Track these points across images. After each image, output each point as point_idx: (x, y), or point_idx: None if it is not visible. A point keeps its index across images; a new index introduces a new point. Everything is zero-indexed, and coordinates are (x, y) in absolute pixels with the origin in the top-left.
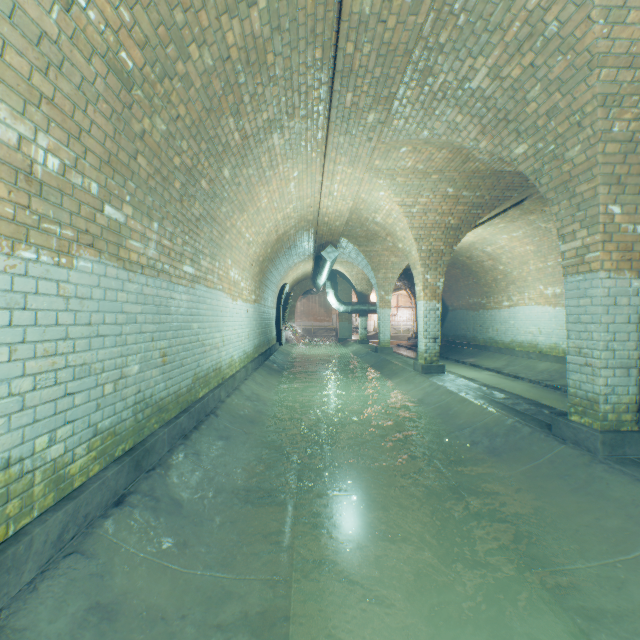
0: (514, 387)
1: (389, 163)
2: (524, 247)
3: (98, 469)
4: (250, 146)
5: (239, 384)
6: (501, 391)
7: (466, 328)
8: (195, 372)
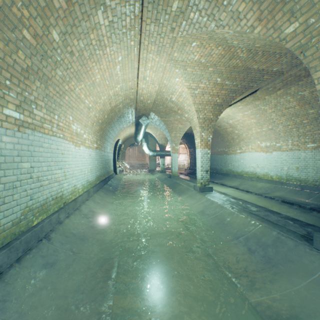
0: (249, 198)
1: (183, 56)
2: (250, 120)
3: None
4: (77, 15)
5: (80, 204)
6: (245, 202)
7: (216, 164)
8: (26, 205)
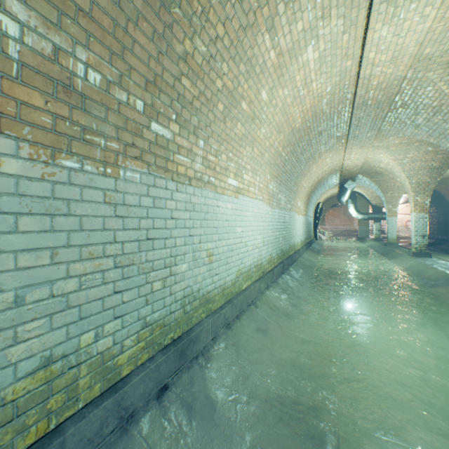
0: None
1: (383, 143)
2: None
3: (276, 264)
4: (311, 155)
5: (300, 254)
6: None
7: None
8: (289, 244)
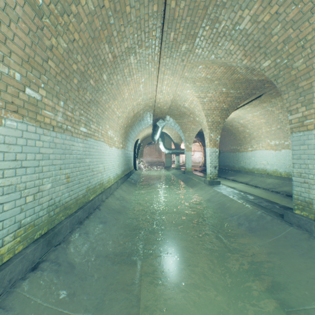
0: (255, 192)
1: (192, 74)
2: (260, 120)
3: (22, 248)
4: (118, 62)
5: (113, 191)
6: (250, 194)
7: (229, 161)
8: (87, 186)
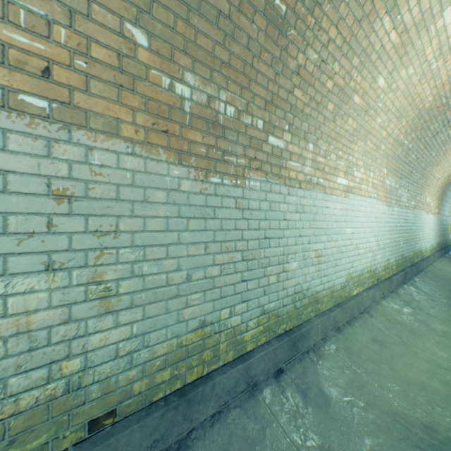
0: None
1: None
2: None
3: (395, 272)
4: (448, 137)
5: (430, 263)
6: None
7: None
8: (413, 249)
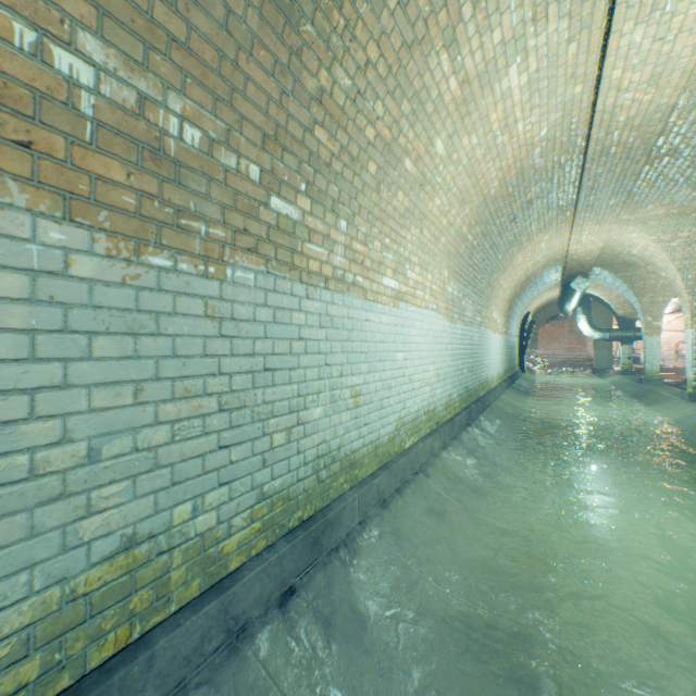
0: None
1: (637, 215)
2: None
3: (459, 410)
4: (515, 238)
5: (497, 395)
6: None
7: None
8: (479, 380)
